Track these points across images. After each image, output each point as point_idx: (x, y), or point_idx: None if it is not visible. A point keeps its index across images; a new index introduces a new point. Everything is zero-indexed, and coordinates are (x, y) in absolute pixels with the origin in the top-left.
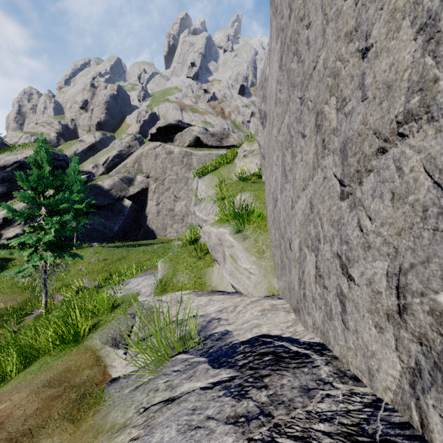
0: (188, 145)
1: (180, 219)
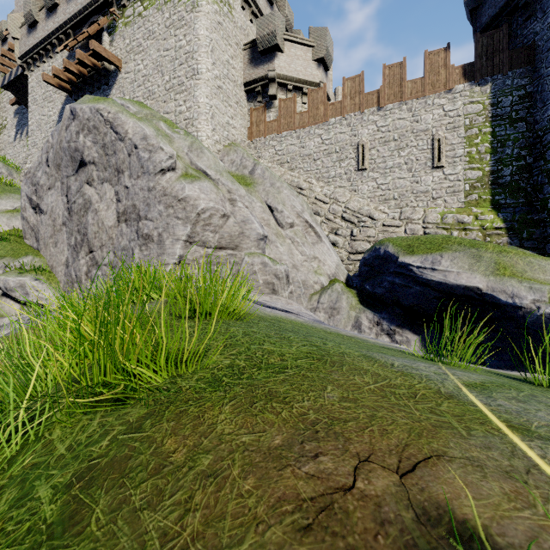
0: None
1: None
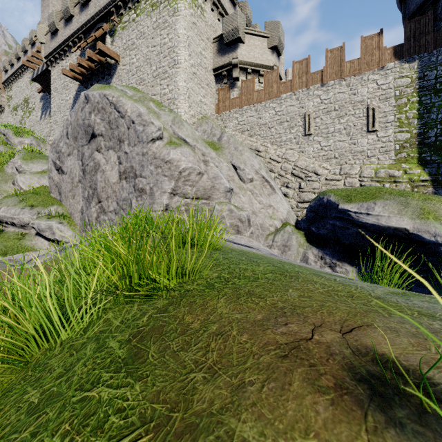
0: None
1: None
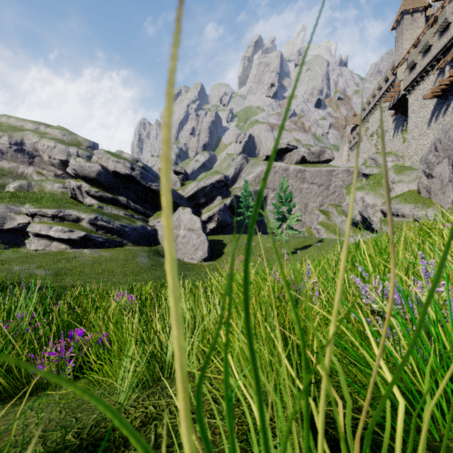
0: (295, 163)
1: None
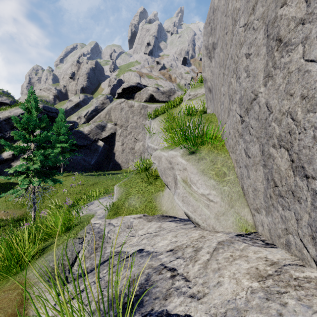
0: (145, 101)
1: (138, 155)
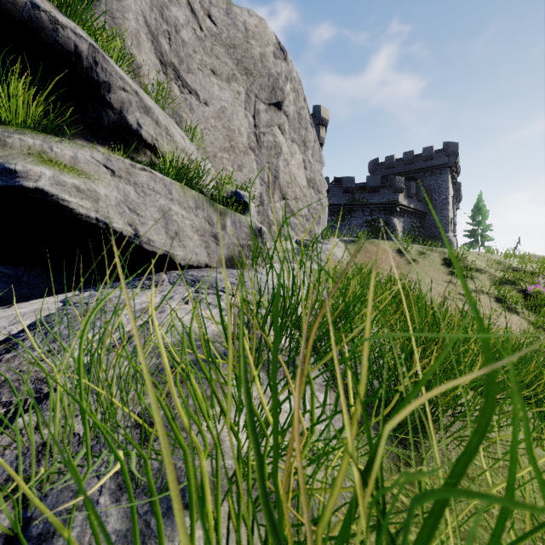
0: None
1: None
